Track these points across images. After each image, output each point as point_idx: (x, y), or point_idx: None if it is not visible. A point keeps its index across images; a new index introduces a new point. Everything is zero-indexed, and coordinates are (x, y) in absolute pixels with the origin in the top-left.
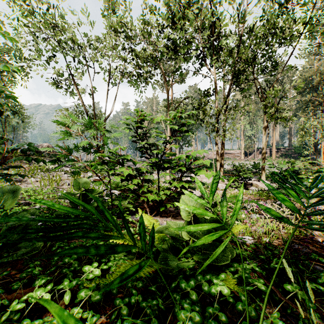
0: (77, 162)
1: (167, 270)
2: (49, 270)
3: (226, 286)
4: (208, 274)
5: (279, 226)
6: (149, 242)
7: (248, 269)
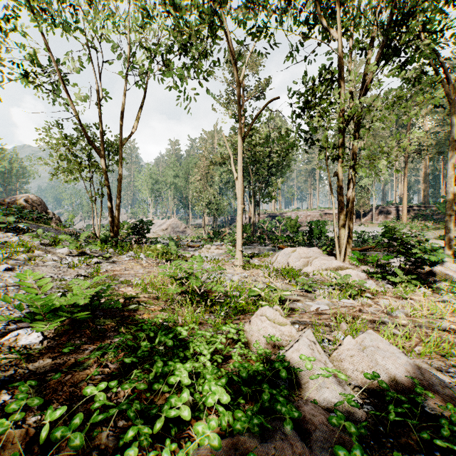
0: None
1: None
2: None
3: None
4: None
5: None
6: None
7: None
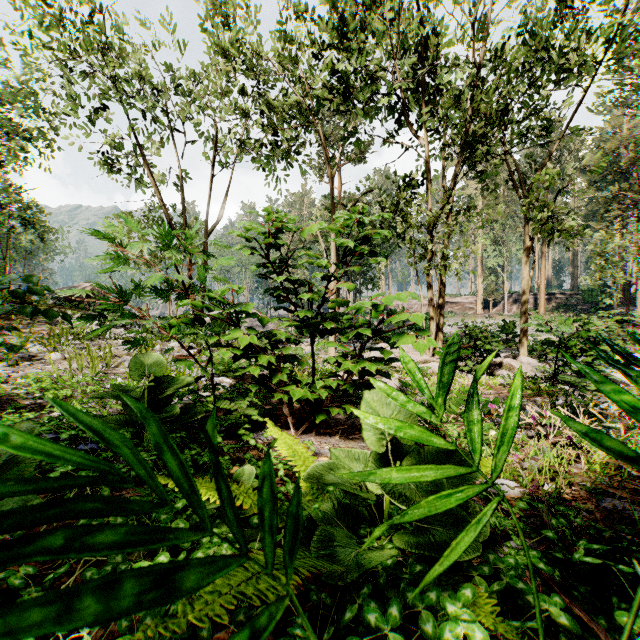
0: (140, 319)
1: (332, 573)
2: (54, 573)
3: (477, 621)
4: (433, 587)
5: (569, 455)
6: (284, 538)
7: (520, 564)
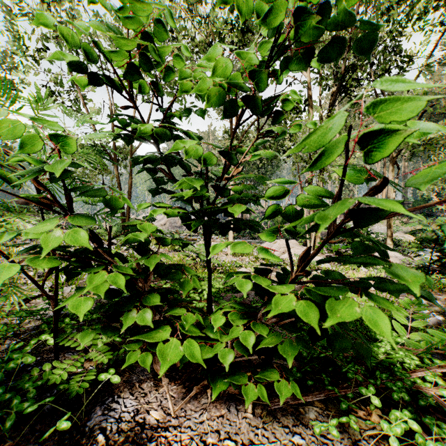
0: None
1: None
2: None
3: None
4: None
5: None
6: None
7: None
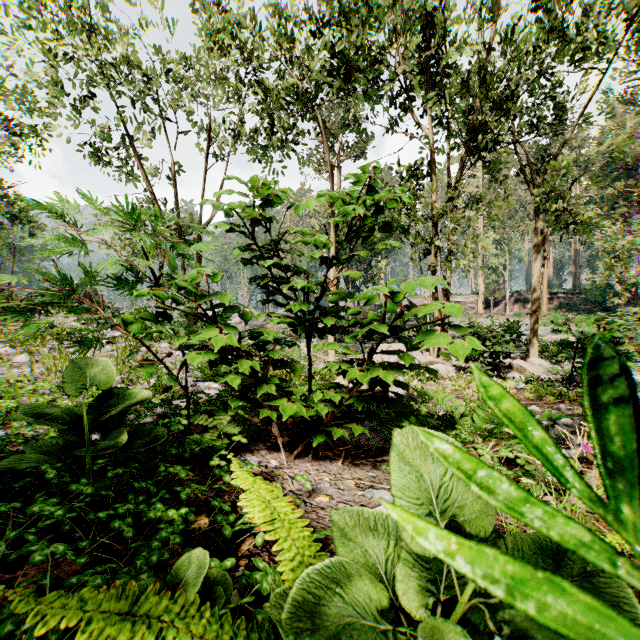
0: (90, 314)
1: None
2: None
3: None
4: None
5: None
6: None
7: None
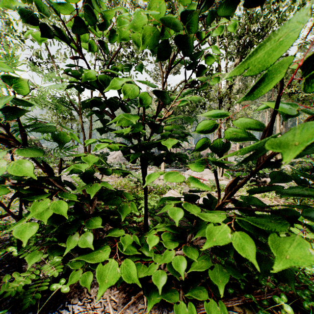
0: None
1: None
2: None
3: None
4: None
5: None
6: None
7: None
